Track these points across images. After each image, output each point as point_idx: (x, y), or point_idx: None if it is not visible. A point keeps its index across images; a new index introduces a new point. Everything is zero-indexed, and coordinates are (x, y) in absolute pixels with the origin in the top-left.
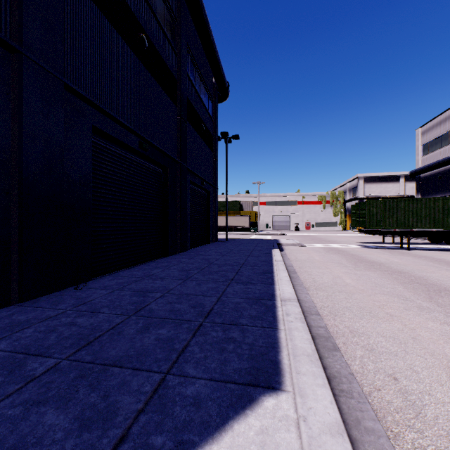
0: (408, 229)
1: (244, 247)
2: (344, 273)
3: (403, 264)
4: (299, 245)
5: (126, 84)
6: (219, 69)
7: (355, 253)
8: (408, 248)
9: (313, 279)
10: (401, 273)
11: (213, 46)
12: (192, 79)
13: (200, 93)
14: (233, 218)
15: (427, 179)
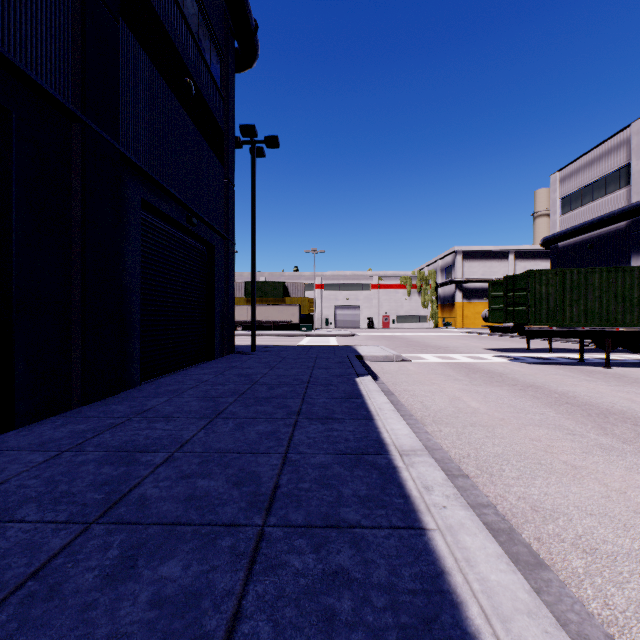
0: (608, 327)
1: (287, 370)
2: None
3: None
4: (398, 358)
5: None
6: None
7: (530, 380)
8: (608, 364)
9: None
10: None
11: None
12: None
13: (182, 6)
14: (272, 308)
15: (569, 250)
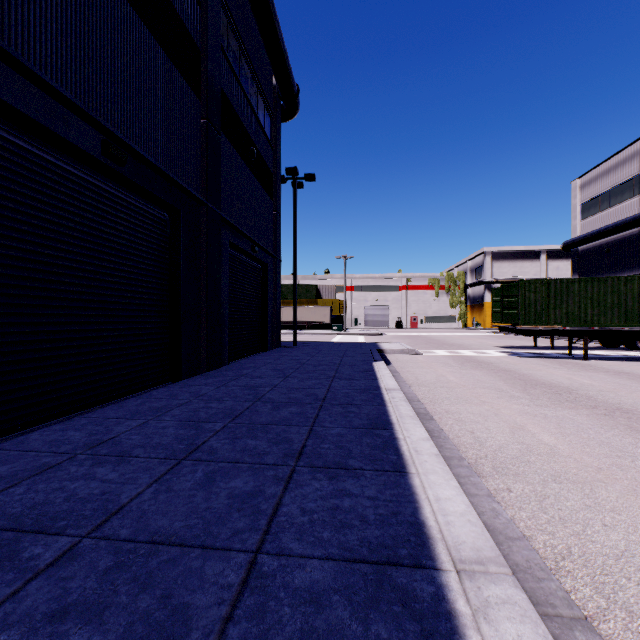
0: (585, 327)
1: (324, 357)
2: (523, 414)
3: (605, 389)
4: (412, 352)
5: (61, 3)
6: (281, 56)
7: (508, 367)
8: (586, 357)
9: (474, 435)
10: (627, 414)
11: (270, 8)
12: (233, 63)
13: (248, 95)
14: (306, 310)
15: (588, 254)
